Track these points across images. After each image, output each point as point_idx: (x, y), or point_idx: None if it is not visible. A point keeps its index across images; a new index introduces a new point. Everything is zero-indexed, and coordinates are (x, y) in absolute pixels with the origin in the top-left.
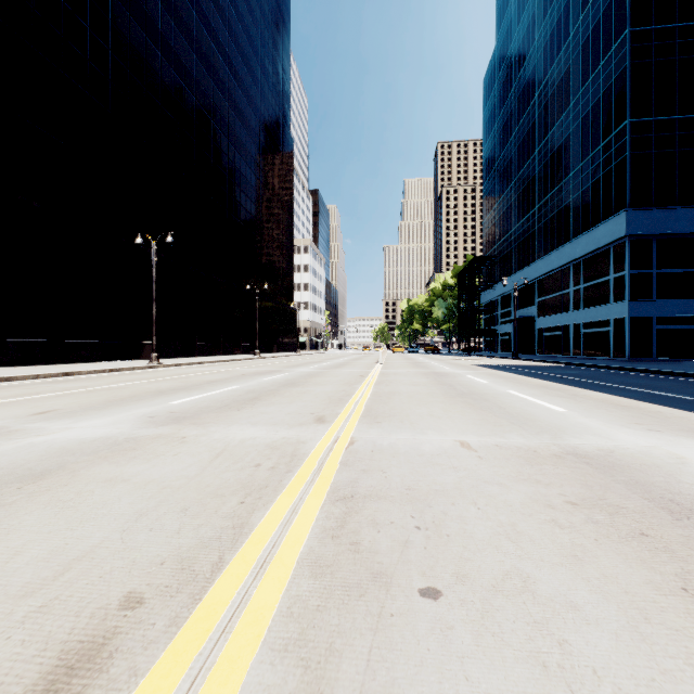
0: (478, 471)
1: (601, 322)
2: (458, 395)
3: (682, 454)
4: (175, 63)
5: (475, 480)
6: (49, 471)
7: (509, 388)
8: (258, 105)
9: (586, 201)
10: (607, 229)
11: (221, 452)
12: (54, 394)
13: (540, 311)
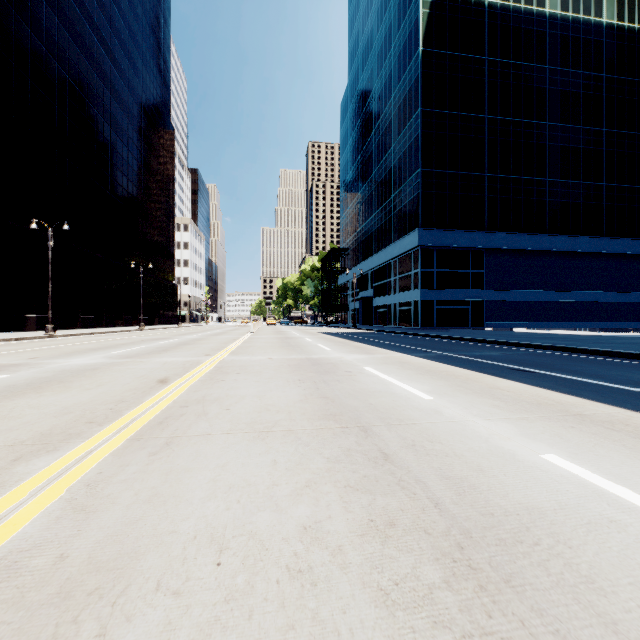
0: (268, 362)
1: (407, 303)
2: (287, 346)
3: (345, 357)
4: (58, 56)
5: (265, 363)
6: (95, 368)
7: (319, 343)
8: (140, 95)
9: (400, 217)
10: (410, 239)
11: (166, 363)
12: (11, 352)
13: (375, 293)
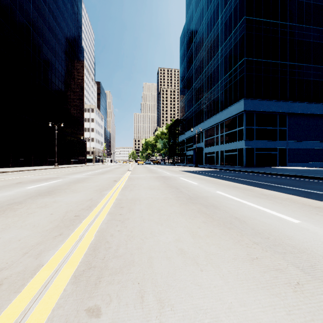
0: None
1: (233, 150)
2: (188, 200)
3: None
4: None
5: None
6: None
7: (216, 189)
8: (60, 22)
9: (226, 94)
10: (236, 107)
11: None
12: None
13: (205, 145)
